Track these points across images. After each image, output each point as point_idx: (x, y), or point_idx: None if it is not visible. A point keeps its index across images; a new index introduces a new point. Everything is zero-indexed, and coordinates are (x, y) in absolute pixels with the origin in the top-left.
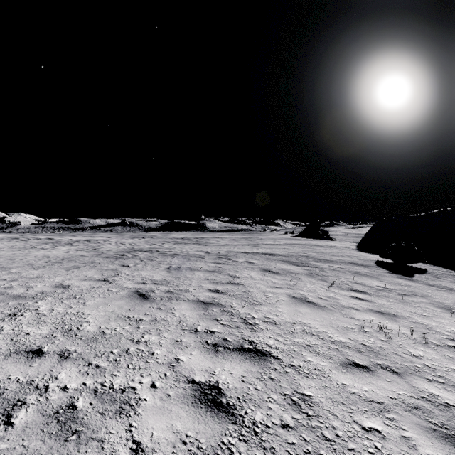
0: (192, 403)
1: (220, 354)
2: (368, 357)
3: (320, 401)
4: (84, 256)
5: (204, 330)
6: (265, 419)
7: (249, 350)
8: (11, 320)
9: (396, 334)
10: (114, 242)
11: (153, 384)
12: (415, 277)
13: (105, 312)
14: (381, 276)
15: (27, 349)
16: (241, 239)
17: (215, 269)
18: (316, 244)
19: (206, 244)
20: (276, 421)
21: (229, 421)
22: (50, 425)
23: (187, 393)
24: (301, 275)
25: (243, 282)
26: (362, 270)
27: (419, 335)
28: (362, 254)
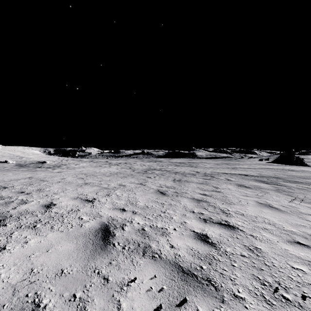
0: (194, 238)
1: (207, 223)
2: None
3: (266, 252)
4: (126, 171)
5: (198, 212)
6: (232, 251)
7: (225, 224)
8: (108, 197)
9: None
10: (139, 164)
11: (175, 229)
12: None
13: (145, 198)
14: None
15: (119, 208)
16: (222, 163)
17: (203, 182)
18: (288, 169)
19: (196, 167)
20: (238, 253)
21: (213, 248)
22: (137, 233)
23: (191, 235)
24: (269, 190)
25: (222, 191)
26: None
27: None
28: None
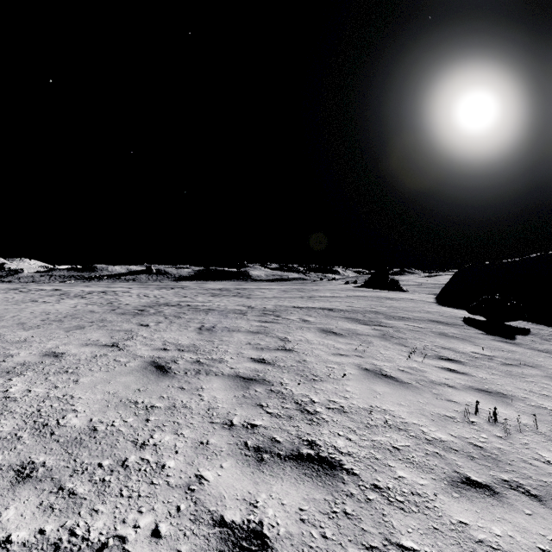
0: None
1: (265, 466)
2: (486, 467)
3: None
4: (94, 312)
5: (242, 423)
6: None
7: (310, 459)
8: None
9: (515, 426)
10: (136, 293)
11: (156, 530)
12: (518, 340)
13: (104, 394)
14: (474, 339)
15: None
16: (292, 290)
17: (260, 330)
18: (385, 296)
19: (249, 297)
20: None
21: None
22: None
23: (210, 548)
24: (371, 337)
25: (297, 348)
26: (448, 330)
27: (548, 428)
28: (444, 309)
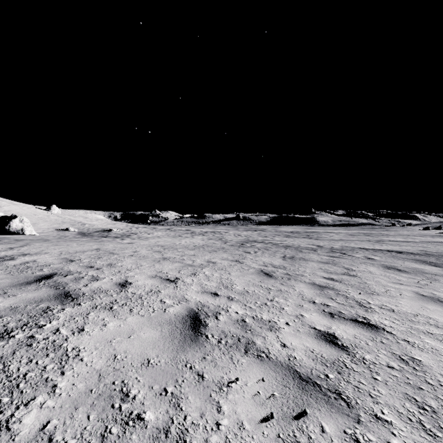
0: (315, 338)
1: (335, 319)
2: None
3: (430, 365)
4: (216, 243)
5: (321, 303)
6: (373, 359)
7: (363, 323)
8: (194, 277)
9: None
10: (232, 233)
11: (287, 323)
12: None
13: (244, 280)
14: None
15: (210, 291)
16: (359, 234)
17: (329, 261)
18: None
19: (317, 239)
20: (382, 363)
21: (344, 352)
22: (236, 325)
23: (311, 332)
24: (438, 276)
25: (359, 275)
26: None
27: None
28: None
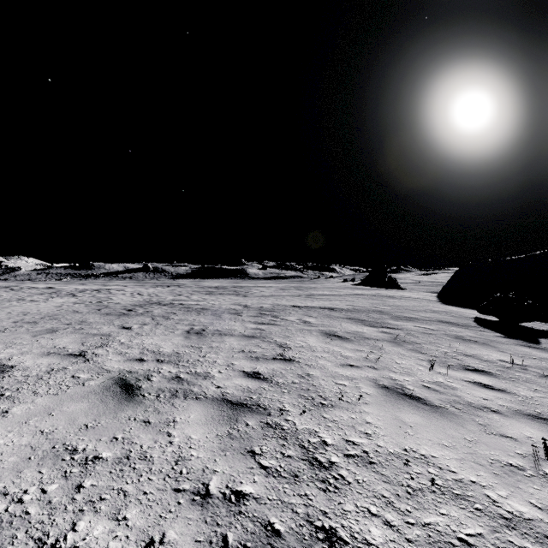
0: None
1: None
2: None
3: None
4: (78, 312)
5: (223, 490)
6: None
7: None
8: None
9: None
10: (130, 292)
11: None
12: (543, 344)
13: (33, 436)
14: (496, 343)
15: None
16: (290, 288)
17: (256, 333)
18: (385, 294)
19: (246, 295)
20: None
21: None
22: None
23: None
24: (381, 342)
25: (298, 357)
26: (464, 333)
27: None
28: (449, 308)
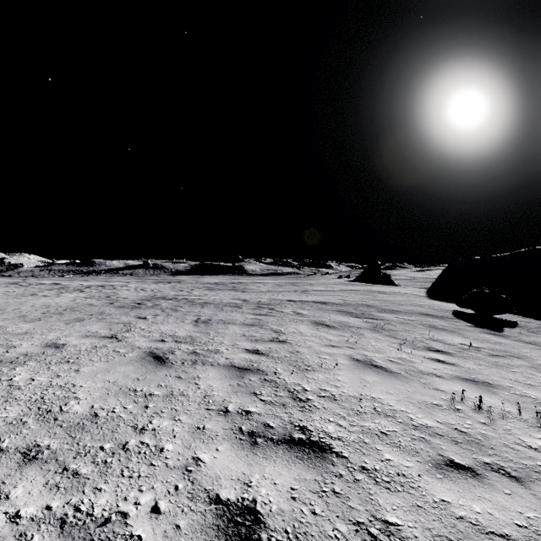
0: None
1: (258, 449)
2: (469, 451)
3: (413, 535)
4: (93, 305)
5: (237, 410)
6: None
7: (301, 443)
8: None
9: (499, 413)
10: (134, 287)
11: (156, 507)
12: (505, 332)
13: (104, 383)
14: (463, 331)
15: None
16: (286, 284)
17: (255, 322)
18: (377, 290)
19: (244, 291)
20: None
21: None
22: None
23: (207, 523)
24: (362, 330)
25: (290, 339)
26: (438, 323)
27: (531, 415)
28: (434, 302)
